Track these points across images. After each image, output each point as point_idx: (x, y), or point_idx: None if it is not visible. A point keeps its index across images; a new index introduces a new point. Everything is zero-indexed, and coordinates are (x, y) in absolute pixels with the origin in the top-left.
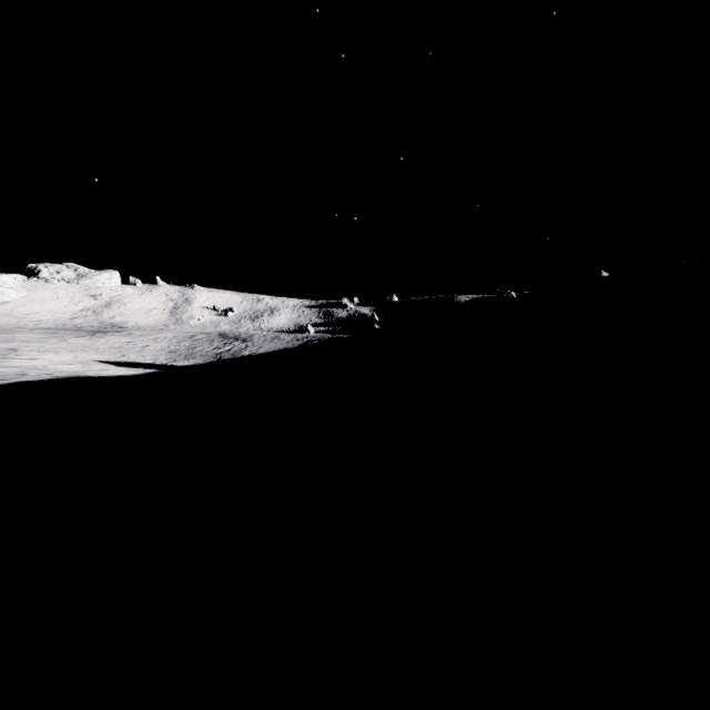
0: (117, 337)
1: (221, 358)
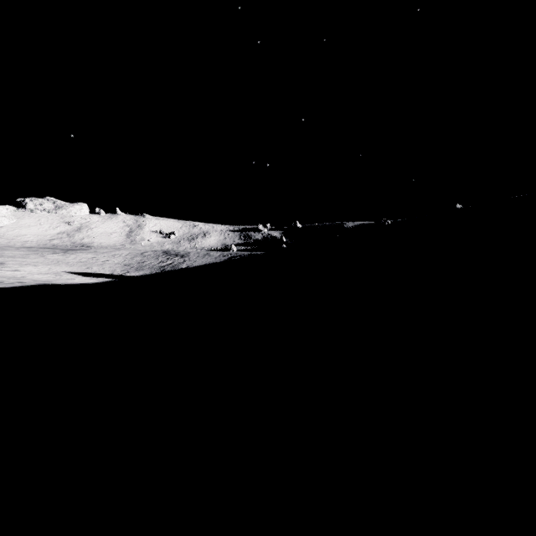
0: (84, 254)
1: (164, 270)
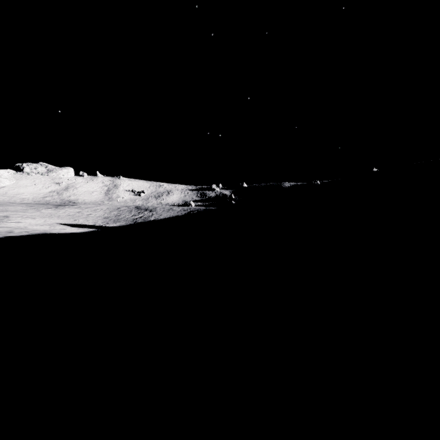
0: (71, 209)
1: (136, 222)
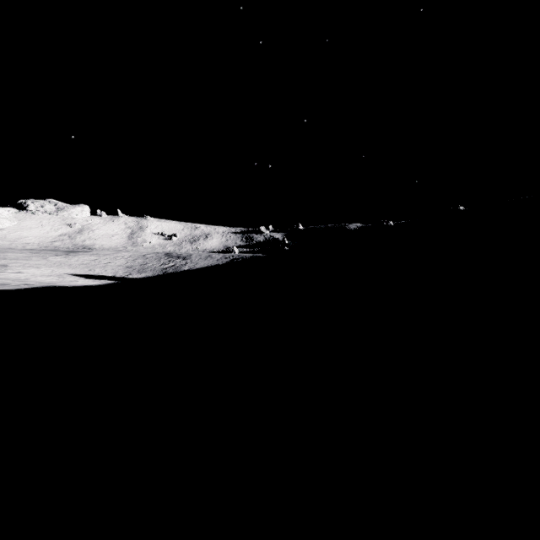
0: (86, 256)
1: (166, 272)
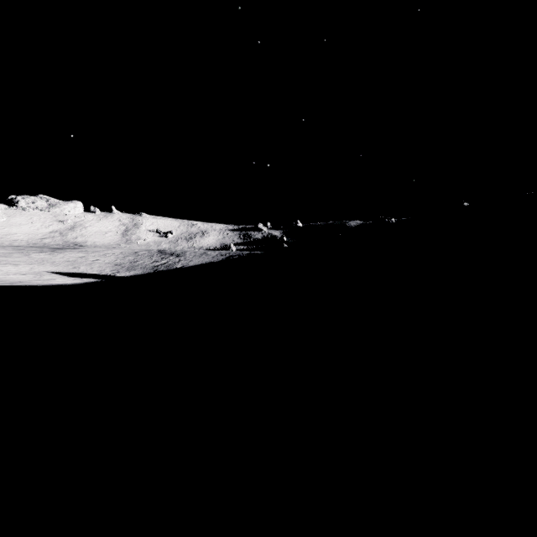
0: (73, 253)
1: (157, 270)
